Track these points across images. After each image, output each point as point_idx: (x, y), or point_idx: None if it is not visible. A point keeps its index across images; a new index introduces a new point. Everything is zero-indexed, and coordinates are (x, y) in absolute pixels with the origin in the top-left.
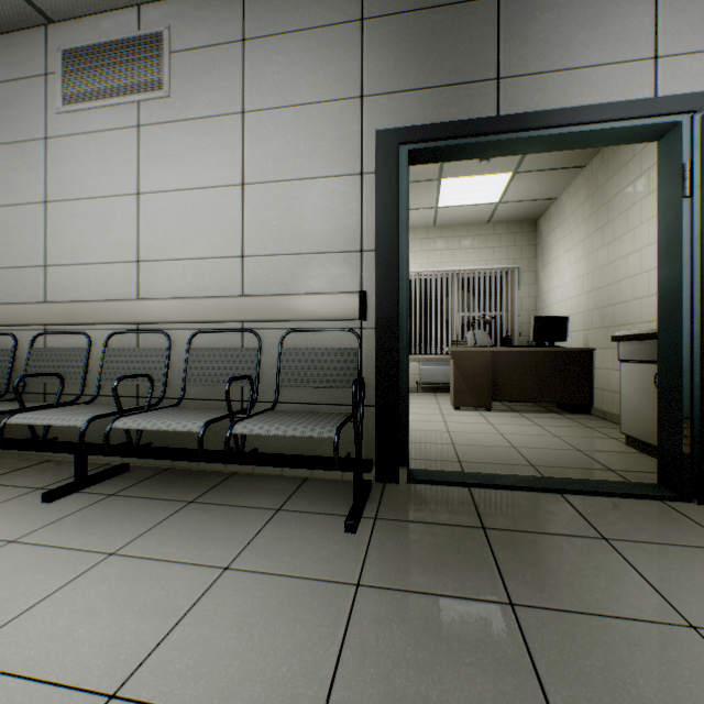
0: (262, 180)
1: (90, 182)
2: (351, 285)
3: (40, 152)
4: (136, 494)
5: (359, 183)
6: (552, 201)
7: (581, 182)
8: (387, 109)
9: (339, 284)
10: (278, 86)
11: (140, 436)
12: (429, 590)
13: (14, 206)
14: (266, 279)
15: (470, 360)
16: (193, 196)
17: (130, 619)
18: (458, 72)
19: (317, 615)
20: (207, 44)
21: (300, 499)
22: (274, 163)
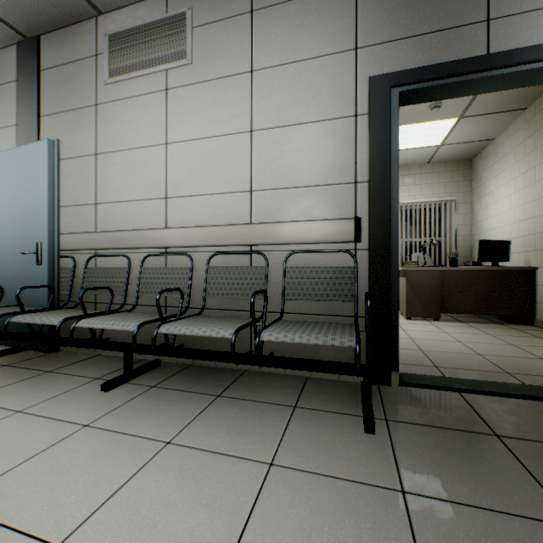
0: (267, 127)
1: (129, 136)
2: (346, 212)
3: (91, 116)
4: (172, 386)
5: (353, 123)
6: (489, 142)
7: (521, 122)
8: (379, 57)
9: (335, 212)
10: (281, 46)
11: (174, 339)
12: (479, 503)
13: (73, 158)
14: (271, 209)
15: (420, 277)
16: (209, 143)
17: (202, 514)
18: (447, 18)
19: (378, 524)
20: (221, 18)
21: (310, 398)
22: (278, 111)
